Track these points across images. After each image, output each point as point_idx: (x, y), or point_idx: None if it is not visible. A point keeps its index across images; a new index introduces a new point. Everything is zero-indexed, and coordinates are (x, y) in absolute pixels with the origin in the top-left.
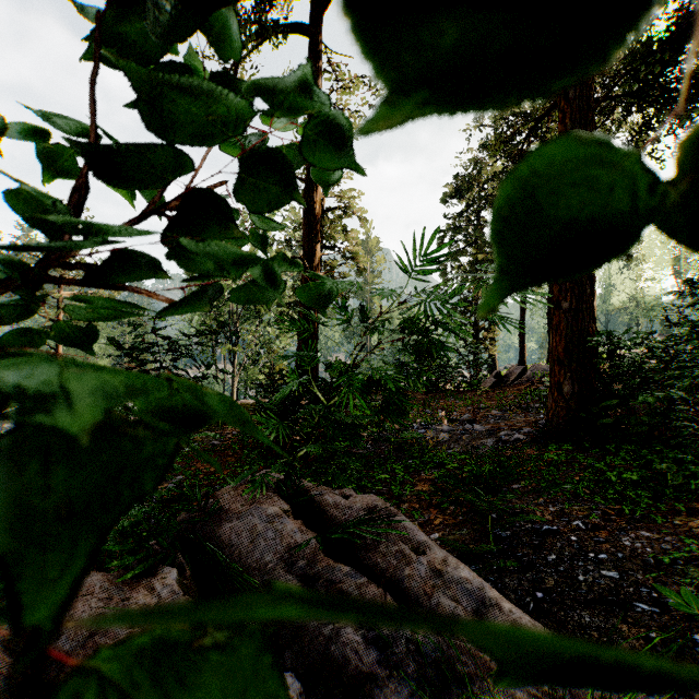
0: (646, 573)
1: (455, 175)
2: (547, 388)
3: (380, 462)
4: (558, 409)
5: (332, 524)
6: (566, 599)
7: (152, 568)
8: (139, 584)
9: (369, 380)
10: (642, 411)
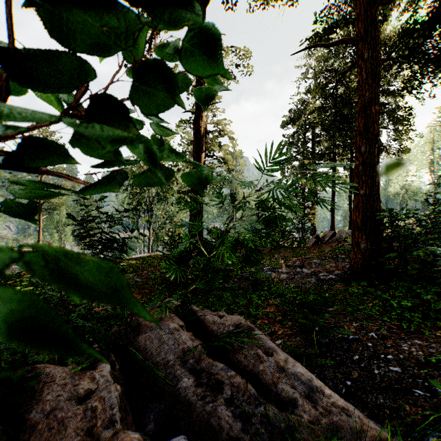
0: (419, 369)
1: (290, 109)
2: (349, 245)
3: (242, 293)
4: (357, 259)
5: (212, 335)
6: (366, 386)
7: (94, 363)
8: (85, 375)
9: (236, 240)
10: (412, 260)
